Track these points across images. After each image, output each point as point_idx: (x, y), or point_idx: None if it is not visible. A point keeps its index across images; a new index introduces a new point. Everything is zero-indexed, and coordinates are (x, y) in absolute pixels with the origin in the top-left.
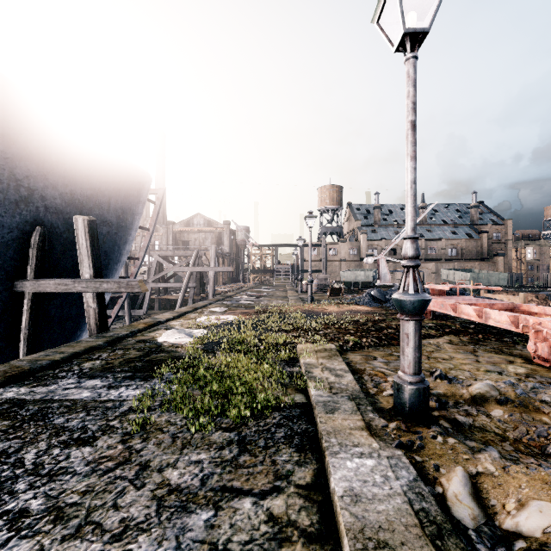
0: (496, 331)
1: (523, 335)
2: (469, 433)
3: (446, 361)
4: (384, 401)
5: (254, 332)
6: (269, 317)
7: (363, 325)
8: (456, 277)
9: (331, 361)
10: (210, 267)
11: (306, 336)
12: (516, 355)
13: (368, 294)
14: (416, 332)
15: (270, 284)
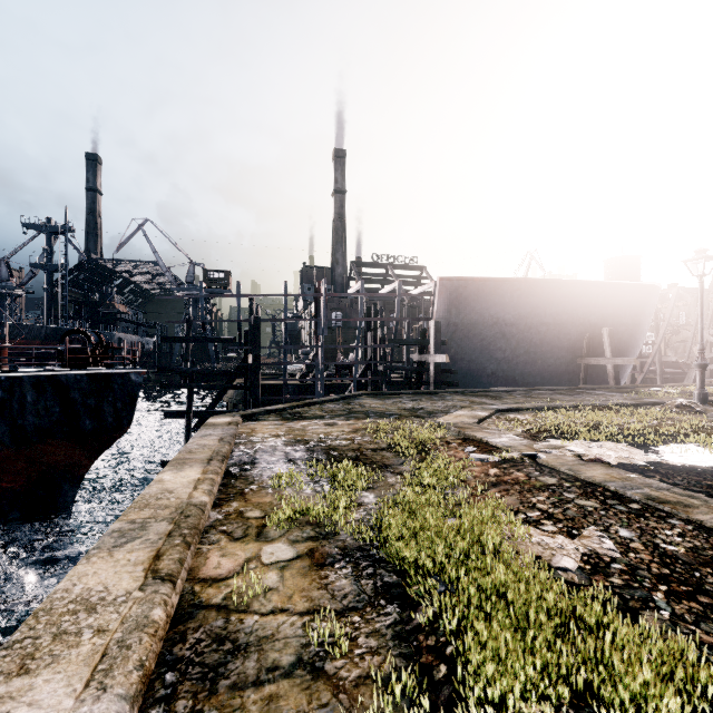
0: None
1: None
2: None
3: None
4: None
5: None
6: None
7: None
8: None
9: None
10: None
11: None
12: None
13: None
14: (698, 375)
15: None
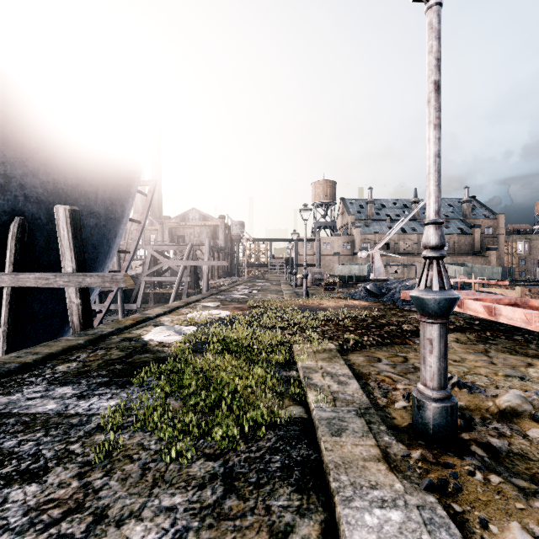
0: (504, 328)
1: (533, 332)
2: (509, 463)
3: (458, 363)
4: (397, 416)
5: (247, 330)
6: (264, 312)
7: (362, 321)
8: (450, 271)
9: (331, 364)
10: (204, 261)
11: (302, 334)
12: (534, 357)
13: (364, 288)
14: (441, 338)
15: (265, 278)
